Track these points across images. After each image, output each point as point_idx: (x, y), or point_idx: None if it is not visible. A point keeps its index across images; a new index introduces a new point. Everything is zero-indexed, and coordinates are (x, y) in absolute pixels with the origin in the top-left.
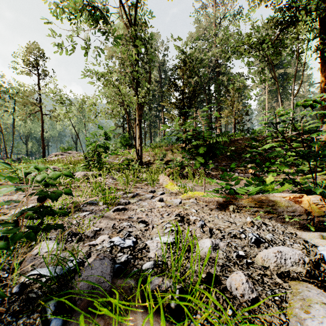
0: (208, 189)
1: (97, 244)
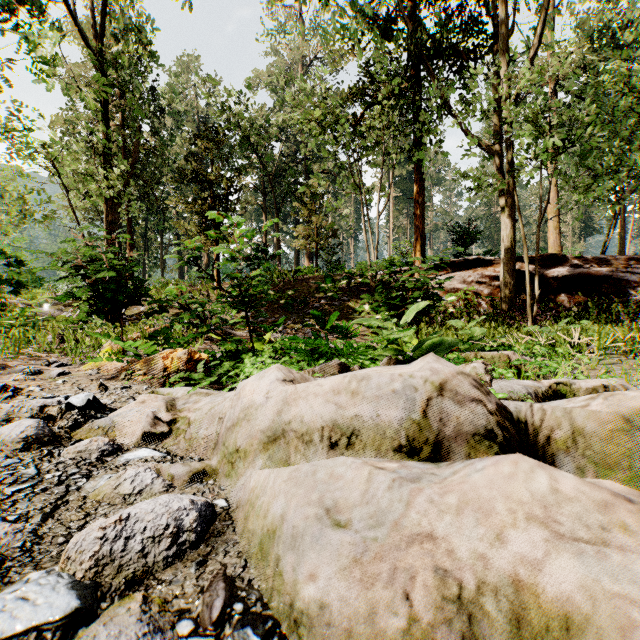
0: None
1: None
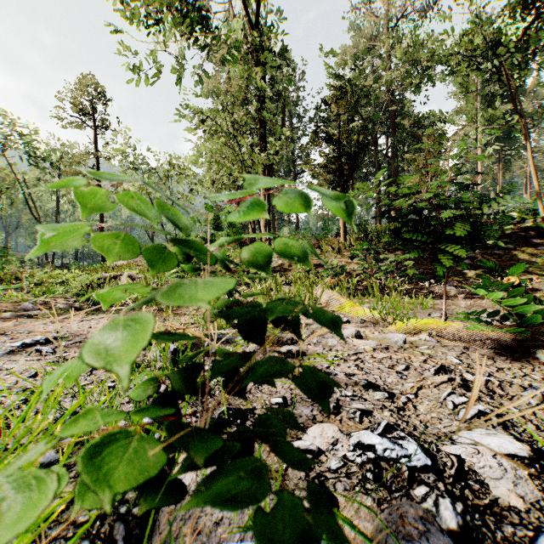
0: (429, 314)
1: (321, 452)
